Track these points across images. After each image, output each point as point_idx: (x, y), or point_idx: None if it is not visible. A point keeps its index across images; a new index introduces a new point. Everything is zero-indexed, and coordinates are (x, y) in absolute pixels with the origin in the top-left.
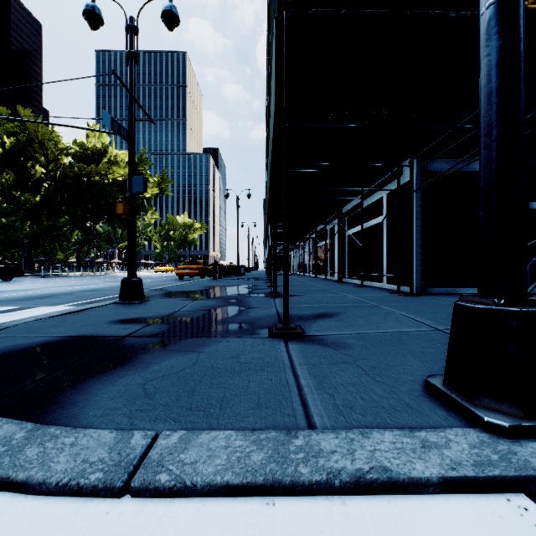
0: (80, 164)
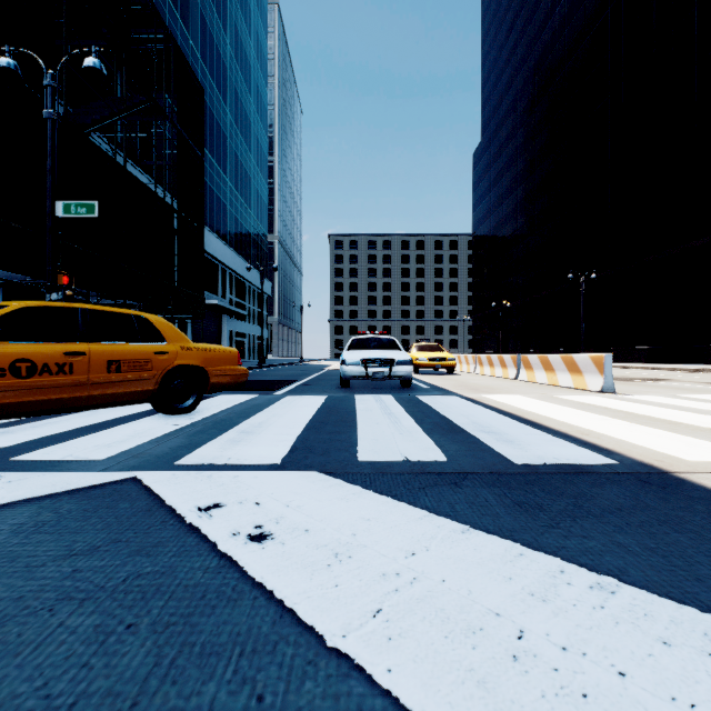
0: None
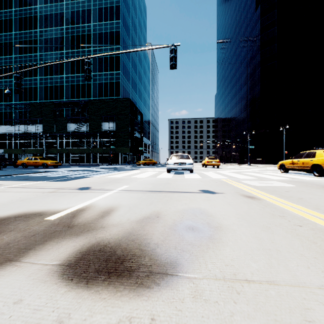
0: None
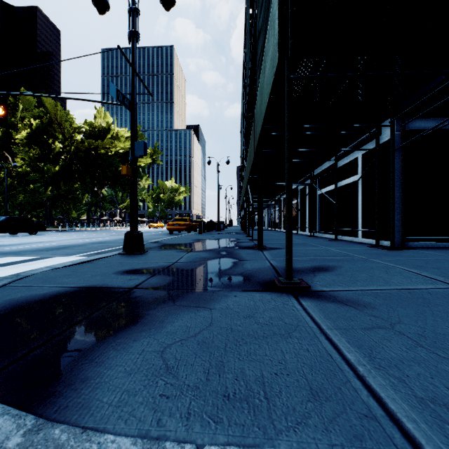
0: (90, 140)
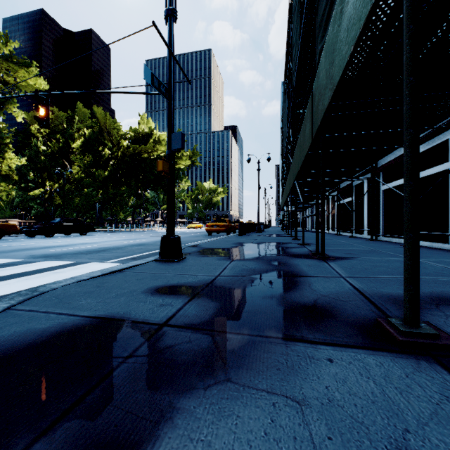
0: (134, 145)
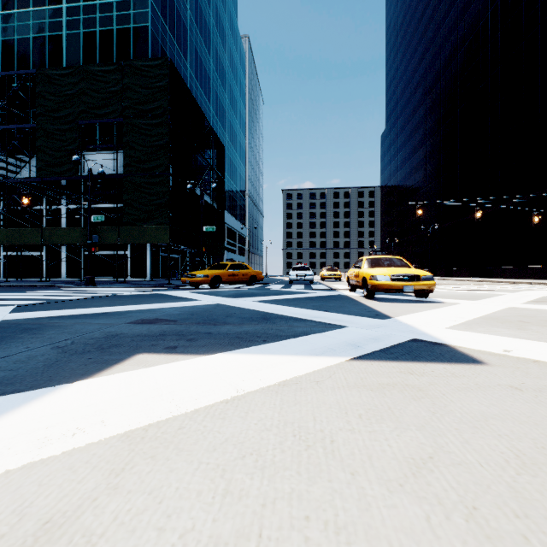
0: None
